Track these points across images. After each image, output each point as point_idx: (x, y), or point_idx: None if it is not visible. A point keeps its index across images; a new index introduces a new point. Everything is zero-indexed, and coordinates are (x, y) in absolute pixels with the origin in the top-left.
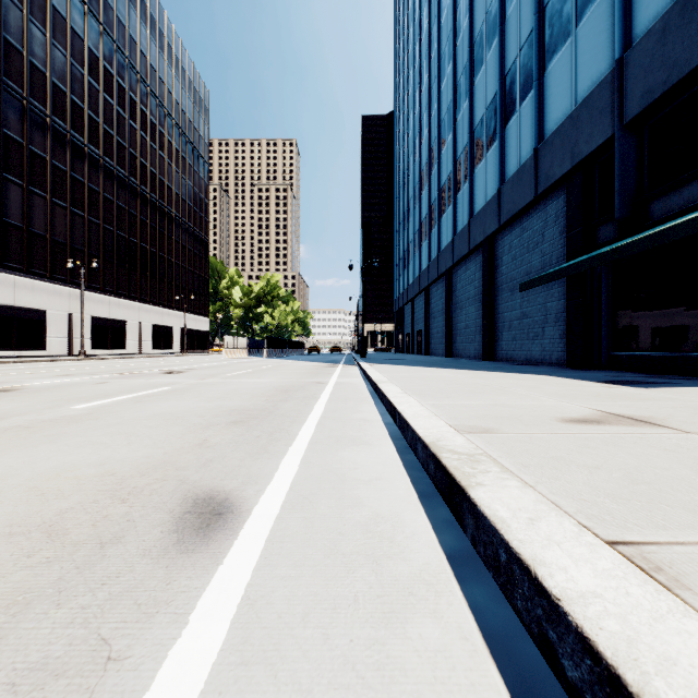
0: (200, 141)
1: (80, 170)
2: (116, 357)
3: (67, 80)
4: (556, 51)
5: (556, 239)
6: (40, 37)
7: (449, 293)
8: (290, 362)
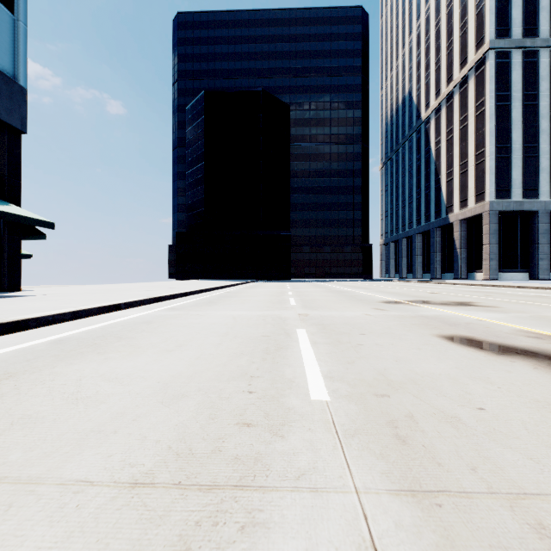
0: None
1: None
2: None
3: None
4: None
5: None
6: None
7: None
8: None
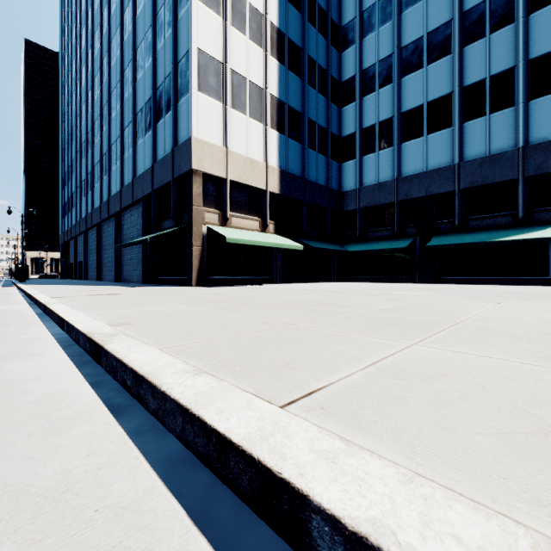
0: None
1: None
2: None
3: None
4: (140, 140)
5: (142, 225)
6: None
7: (99, 239)
8: None
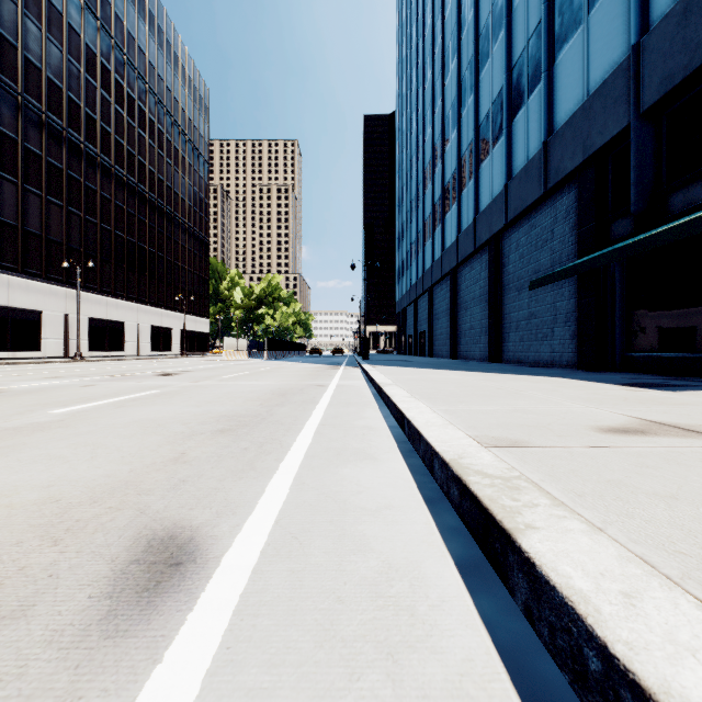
0: (200, 140)
1: (76, 168)
2: (113, 358)
3: (63, 76)
4: (567, 40)
5: (567, 236)
6: (35, 32)
7: (454, 294)
8: (291, 364)
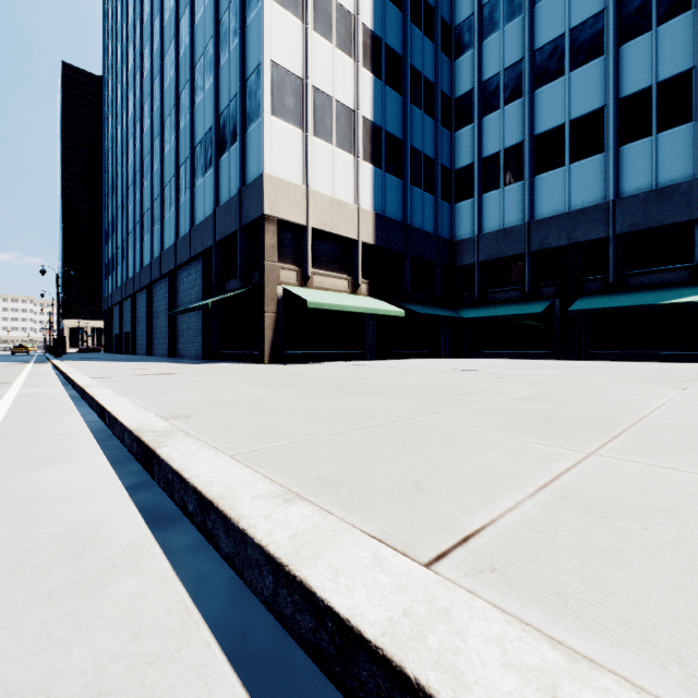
0: None
1: None
2: None
3: None
4: (199, 180)
5: (201, 286)
6: None
7: (150, 304)
8: None
